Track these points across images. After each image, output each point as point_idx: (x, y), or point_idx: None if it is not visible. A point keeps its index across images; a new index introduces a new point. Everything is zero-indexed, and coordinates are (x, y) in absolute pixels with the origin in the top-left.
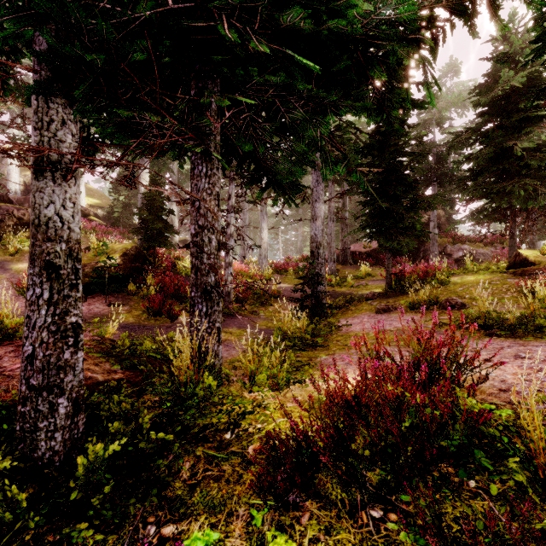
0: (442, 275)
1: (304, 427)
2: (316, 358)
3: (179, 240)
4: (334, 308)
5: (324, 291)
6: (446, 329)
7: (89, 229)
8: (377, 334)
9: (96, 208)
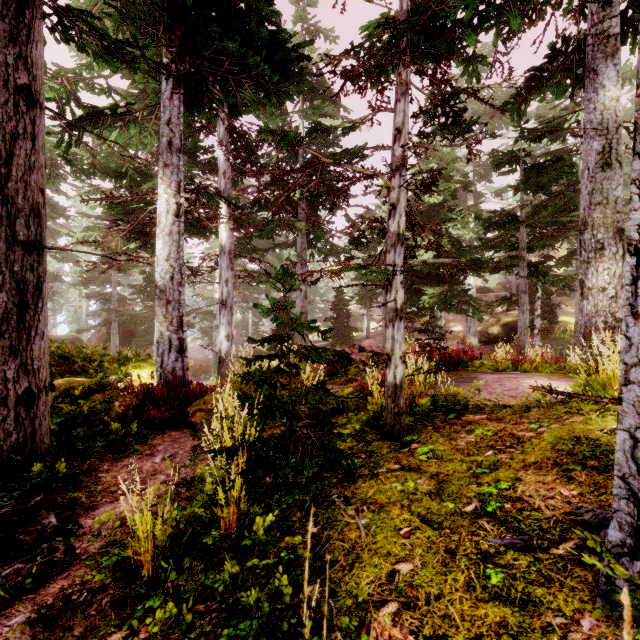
0: None
1: None
2: None
3: None
4: None
5: None
6: None
7: None
8: None
9: None
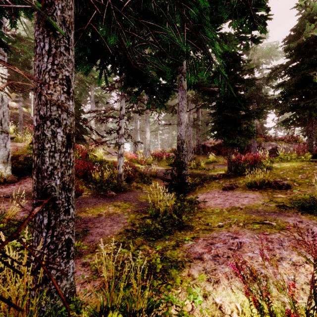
0: (267, 163)
1: None
2: (182, 243)
3: (96, 139)
4: (193, 185)
5: (187, 174)
6: None
7: None
8: (261, 252)
9: None
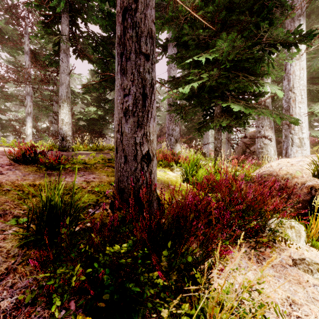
0: None
1: None
2: None
3: None
4: None
5: None
6: None
7: None
8: None
9: None
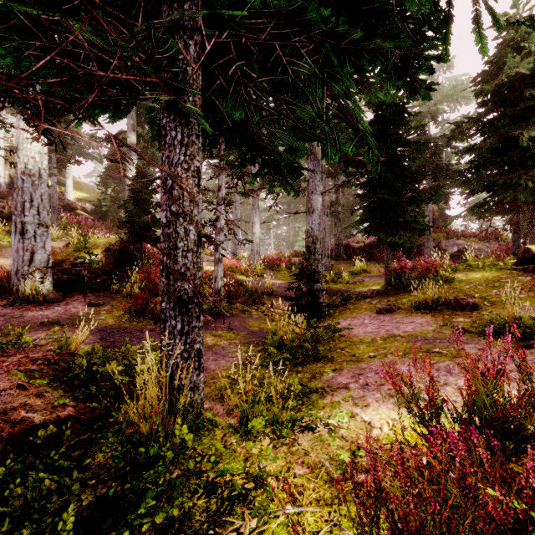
0: (446, 272)
1: (328, 534)
2: (320, 376)
3: None
4: (331, 307)
5: (321, 289)
6: (511, 355)
7: (74, 223)
8: (414, 360)
9: (84, 202)
